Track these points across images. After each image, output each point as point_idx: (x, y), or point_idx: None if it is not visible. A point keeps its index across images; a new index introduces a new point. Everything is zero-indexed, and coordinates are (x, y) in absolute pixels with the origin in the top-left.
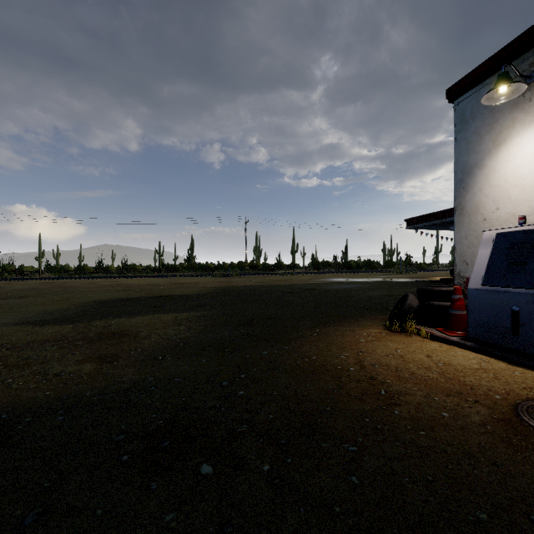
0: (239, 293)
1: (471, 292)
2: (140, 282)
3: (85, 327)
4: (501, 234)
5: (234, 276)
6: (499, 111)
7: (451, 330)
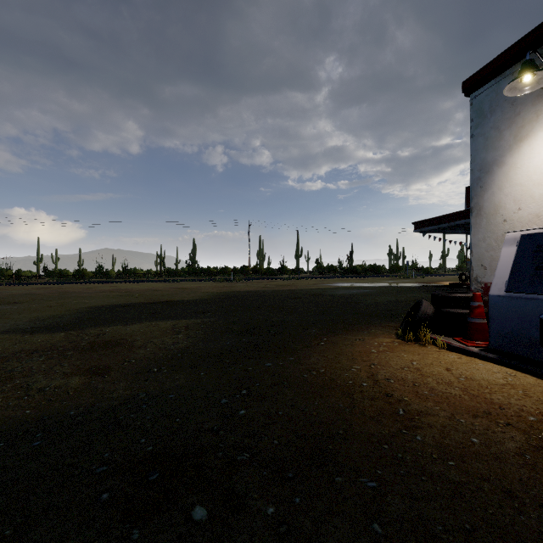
0: (241, 298)
1: (493, 299)
2: (140, 287)
3: (78, 335)
4: (527, 236)
5: (237, 281)
6: (521, 103)
7: (470, 340)
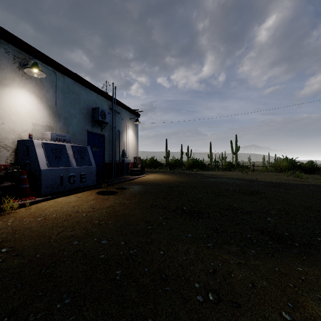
0: None
1: (44, 171)
2: None
3: None
4: (45, 143)
5: None
6: (5, 65)
7: (29, 197)
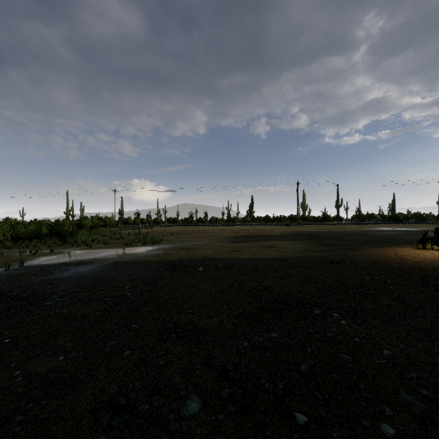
0: (309, 235)
1: None
2: (234, 228)
3: (252, 244)
4: None
5: (295, 225)
6: None
7: None
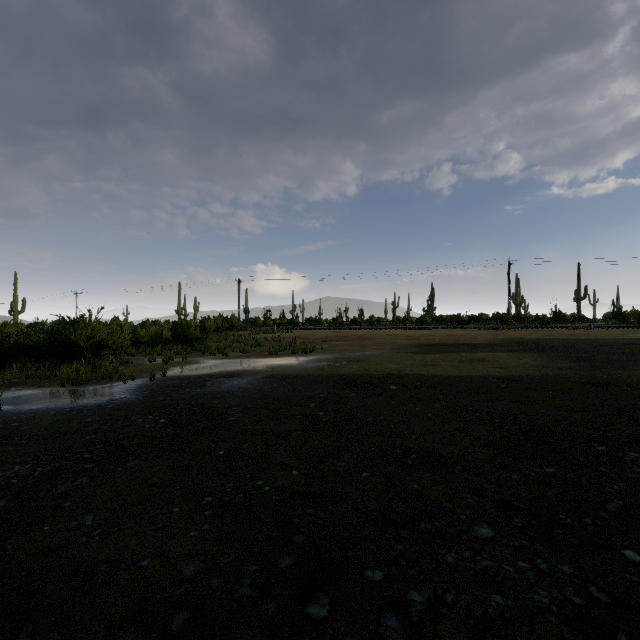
0: (536, 344)
1: None
2: (410, 333)
3: (450, 356)
4: None
5: (507, 329)
6: None
7: None
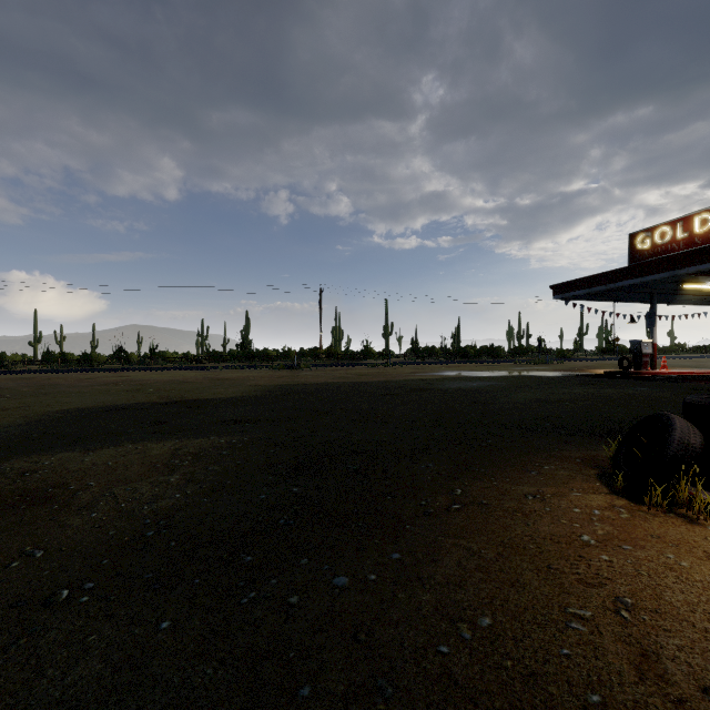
0: (305, 396)
1: None
2: (162, 377)
3: None
4: None
5: (303, 368)
6: None
7: None
